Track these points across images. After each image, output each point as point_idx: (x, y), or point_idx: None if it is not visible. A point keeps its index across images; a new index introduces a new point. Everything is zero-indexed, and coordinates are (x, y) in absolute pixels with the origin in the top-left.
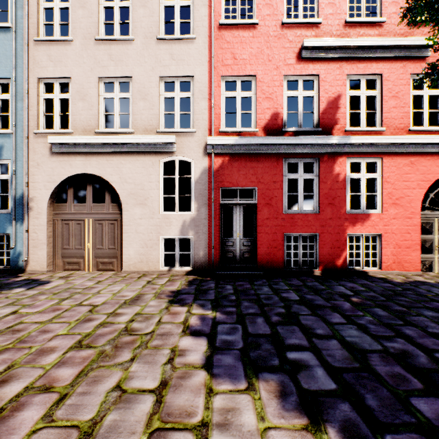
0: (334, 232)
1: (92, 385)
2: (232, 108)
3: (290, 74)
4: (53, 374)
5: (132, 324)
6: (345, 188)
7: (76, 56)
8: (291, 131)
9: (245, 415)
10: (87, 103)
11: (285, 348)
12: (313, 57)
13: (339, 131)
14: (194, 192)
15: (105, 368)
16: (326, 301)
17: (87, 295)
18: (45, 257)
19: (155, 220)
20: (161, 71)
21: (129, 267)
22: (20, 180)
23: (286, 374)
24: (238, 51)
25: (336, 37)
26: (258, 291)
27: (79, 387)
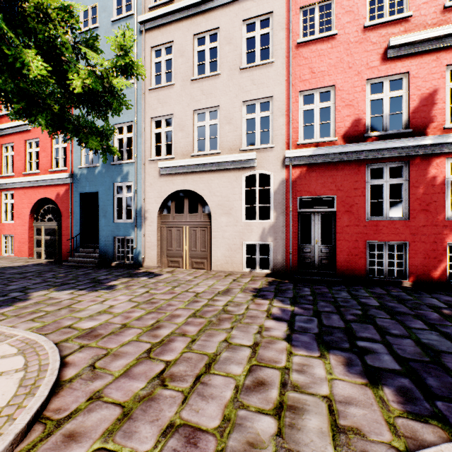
0: (428, 241)
1: (209, 337)
2: (310, 110)
3: (373, 77)
4: (184, 328)
5: (227, 307)
6: (443, 192)
7: (177, 96)
8: (374, 136)
9: (316, 369)
10: (185, 133)
11: (356, 338)
12: (401, 55)
13: (435, 129)
14: (273, 202)
15: (215, 330)
16: (410, 310)
17: (190, 285)
18: (156, 256)
19: (238, 227)
20: (243, 97)
21: (217, 267)
22: (140, 197)
23: (354, 354)
24: (316, 65)
25: (431, 26)
26: (336, 295)
27: (202, 337)
